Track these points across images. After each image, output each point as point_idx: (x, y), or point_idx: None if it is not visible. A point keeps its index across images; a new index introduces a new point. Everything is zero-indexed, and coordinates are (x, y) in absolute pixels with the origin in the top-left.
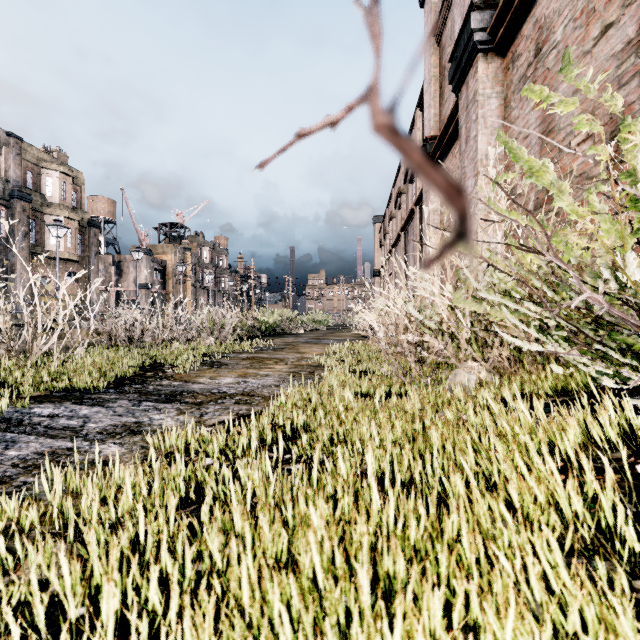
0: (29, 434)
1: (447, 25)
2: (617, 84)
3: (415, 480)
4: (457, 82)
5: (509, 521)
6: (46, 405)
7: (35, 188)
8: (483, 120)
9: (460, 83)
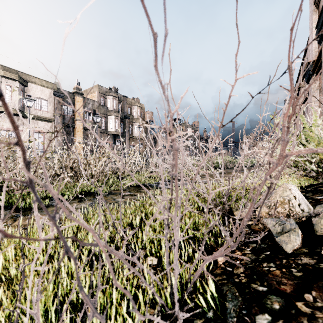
0: (165, 185)
1: None
2: None
3: None
4: (319, 39)
5: None
6: None
7: (130, 113)
8: None
9: (321, 40)
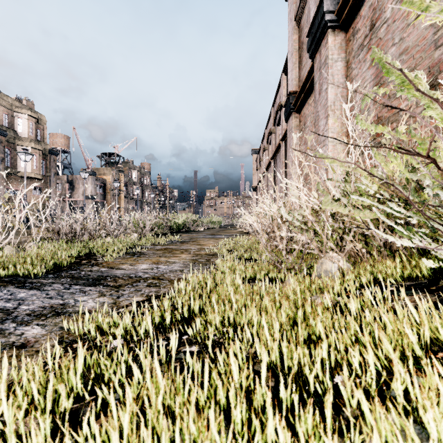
0: None
1: (305, 12)
2: (434, 46)
3: (304, 372)
4: (313, 51)
5: None
6: None
7: (9, 126)
8: (332, 77)
9: (315, 51)
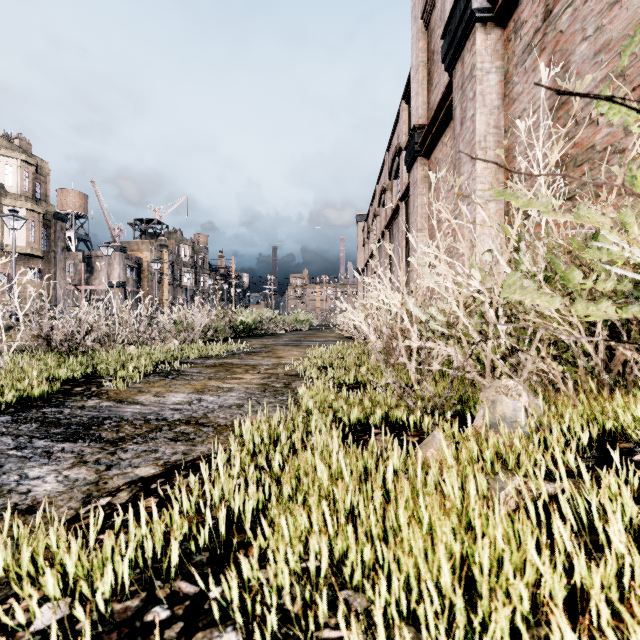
0: None
1: (436, 6)
2: None
3: None
4: (451, 59)
5: None
6: None
7: None
8: (481, 97)
9: (454, 60)
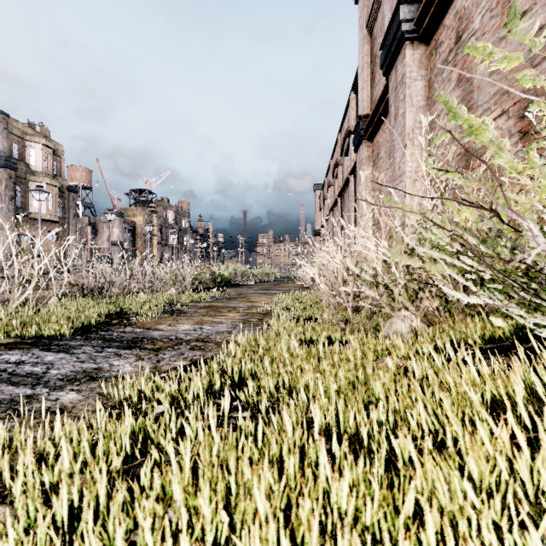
0: None
1: (378, 19)
2: (530, 65)
3: (361, 433)
4: (387, 67)
5: (472, 495)
6: (15, 352)
7: (20, 158)
8: (410, 99)
9: (390, 67)
